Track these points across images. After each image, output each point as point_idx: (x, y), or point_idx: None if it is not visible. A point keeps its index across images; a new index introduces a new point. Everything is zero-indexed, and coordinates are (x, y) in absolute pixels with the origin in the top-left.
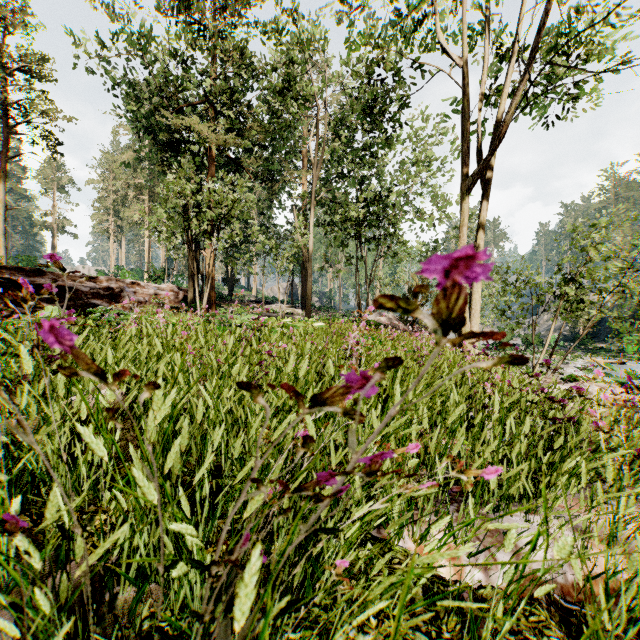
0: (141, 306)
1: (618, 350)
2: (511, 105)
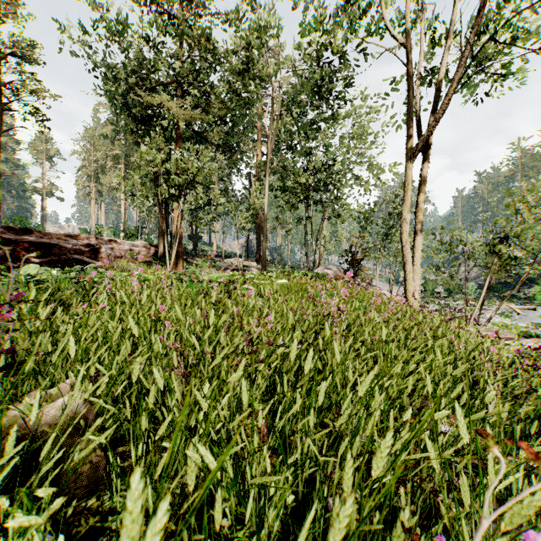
0: (118, 260)
1: (527, 297)
2: (455, 80)
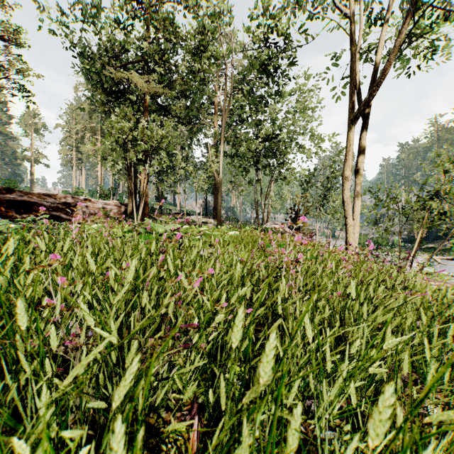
0: (92, 217)
1: (444, 249)
2: (394, 46)
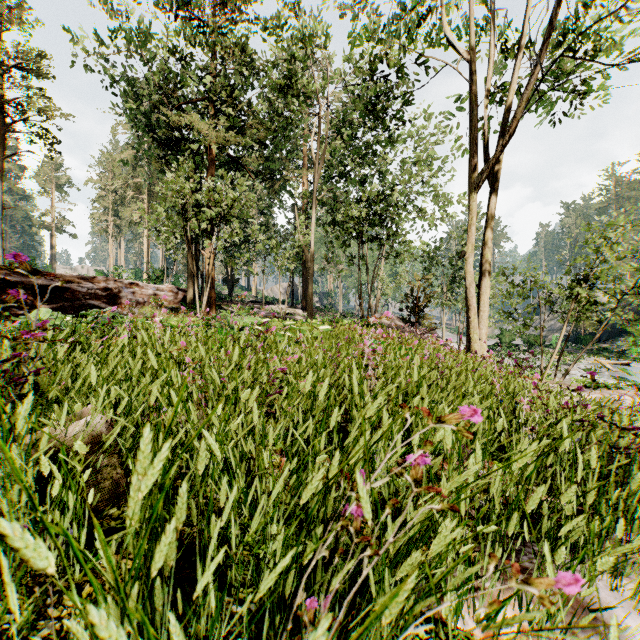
0: (140, 307)
1: (621, 351)
2: (523, 99)
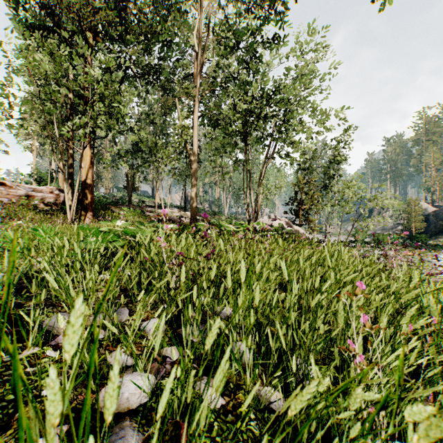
0: (4, 208)
1: None
2: None
